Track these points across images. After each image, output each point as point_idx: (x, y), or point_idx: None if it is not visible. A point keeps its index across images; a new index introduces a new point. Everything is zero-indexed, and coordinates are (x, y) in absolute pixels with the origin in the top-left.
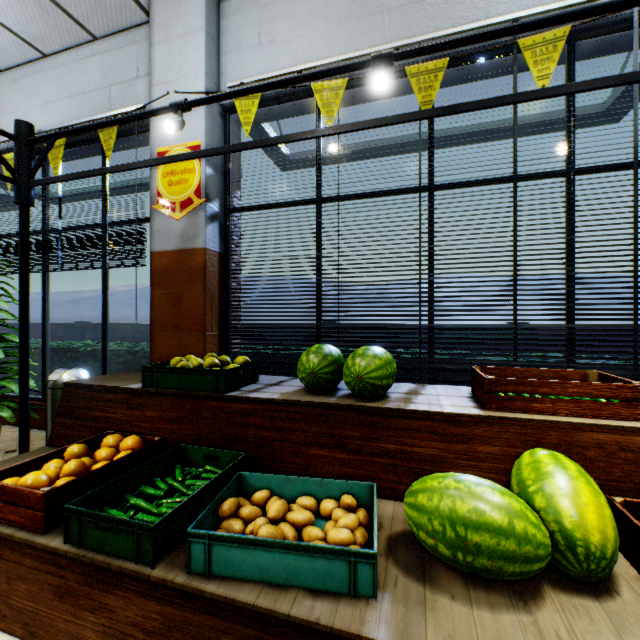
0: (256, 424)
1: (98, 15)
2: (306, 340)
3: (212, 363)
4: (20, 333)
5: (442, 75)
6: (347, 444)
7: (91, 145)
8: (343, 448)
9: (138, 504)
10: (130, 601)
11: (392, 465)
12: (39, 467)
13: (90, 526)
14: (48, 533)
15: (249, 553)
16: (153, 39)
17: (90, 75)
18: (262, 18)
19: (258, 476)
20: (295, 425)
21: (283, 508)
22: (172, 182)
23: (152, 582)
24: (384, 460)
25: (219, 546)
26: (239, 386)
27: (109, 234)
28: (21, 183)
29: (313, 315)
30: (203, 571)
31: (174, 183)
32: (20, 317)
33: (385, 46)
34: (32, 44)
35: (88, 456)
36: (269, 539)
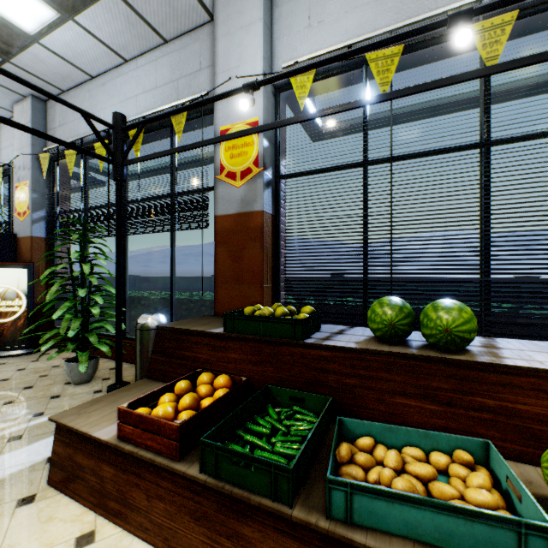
0: (336, 370)
1: (170, 21)
2: (357, 292)
3: (284, 312)
4: (116, 284)
5: (510, 28)
6: (436, 396)
7: (161, 130)
8: (432, 399)
9: (253, 441)
10: (266, 535)
11: (491, 421)
12: (156, 398)
13: (224, 460)
14: (182, 461)
15: (394, 507)
16: (216, 34)
17: (161, 72)
18: (312, 3)
19: (358, 422)
20: (377, 373)
21: (399, 459)
22: (233, 155)
23: (288, 520)
24: (481, 415)
25: (360, 496)
26: (310, 334)
27: (178, 202)
28: (117, 163)
29: (364, 269)
30: (343, 518)
31: (235, 156)
32: (116, 271)
33: (441, 9)
34: (118, 53)
35: (192, 391)
36: (419, 496)
